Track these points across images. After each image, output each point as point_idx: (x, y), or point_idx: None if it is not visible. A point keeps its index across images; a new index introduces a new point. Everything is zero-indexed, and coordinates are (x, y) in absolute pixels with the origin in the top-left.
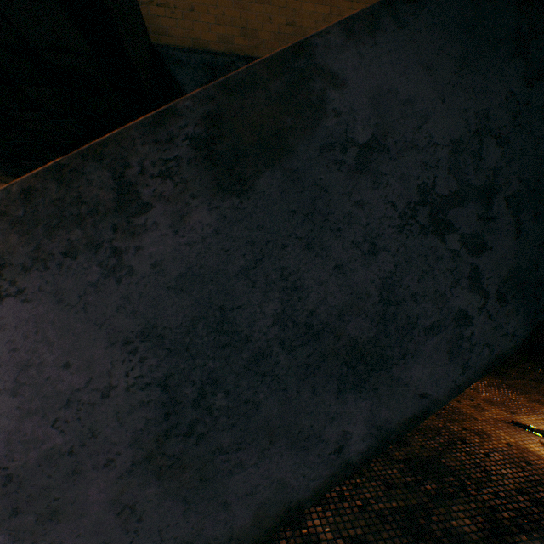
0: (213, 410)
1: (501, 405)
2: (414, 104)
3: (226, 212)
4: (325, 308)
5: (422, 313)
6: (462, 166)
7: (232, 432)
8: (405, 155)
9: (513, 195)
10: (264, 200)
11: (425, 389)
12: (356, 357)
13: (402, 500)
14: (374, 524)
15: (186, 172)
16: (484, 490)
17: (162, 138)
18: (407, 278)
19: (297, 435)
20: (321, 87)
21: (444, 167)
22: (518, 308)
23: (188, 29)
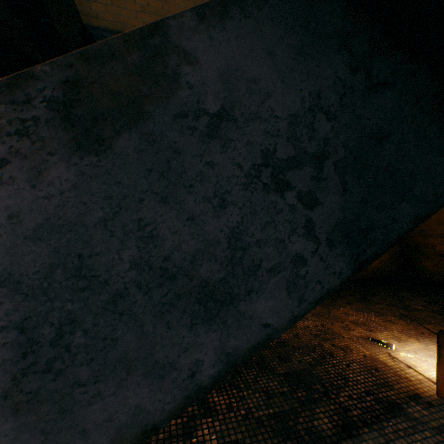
0: (72, 347)
1: (364, 325)
2: (258, 83)
3: (85, 168)
4: (179, 253)
5: (265, 256)
6: (299, 135)
7: (91, 366)
8: (251, 125)
9: (340, 161)
10: (122, 159)
11: (267, 320)
12: (207, 295)
13: (278, 407)
14: (253, 429)
15: (44, 132)
16: (341, 394)
17: (19, 99)
18: (252, 227)
19: (153, 365)
20: (176, 63)
21: (283, 136)
22: (343, 251)
23: (117, 14)
